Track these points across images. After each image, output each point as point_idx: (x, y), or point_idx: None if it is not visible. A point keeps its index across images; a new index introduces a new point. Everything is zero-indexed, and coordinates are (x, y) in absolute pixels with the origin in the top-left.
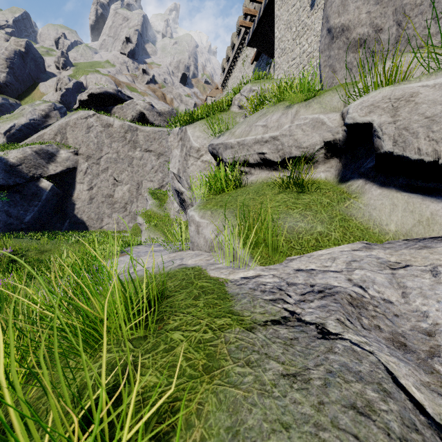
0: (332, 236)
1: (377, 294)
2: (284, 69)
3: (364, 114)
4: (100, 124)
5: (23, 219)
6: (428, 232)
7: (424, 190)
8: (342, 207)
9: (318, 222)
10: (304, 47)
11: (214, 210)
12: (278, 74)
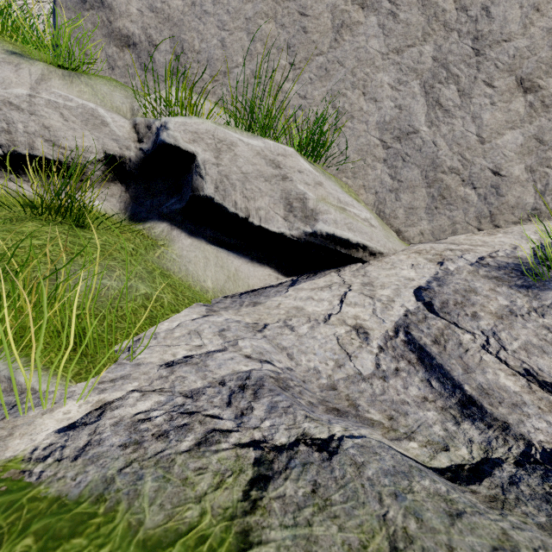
0: (165, 300)
1: (281, 365)
2: None
3: (189, 140)
4: None
5: None
6: (236, 288)
7: (227, 245)
8: (154, 257)
9: (136, 278)
10: None
11: None
12: None
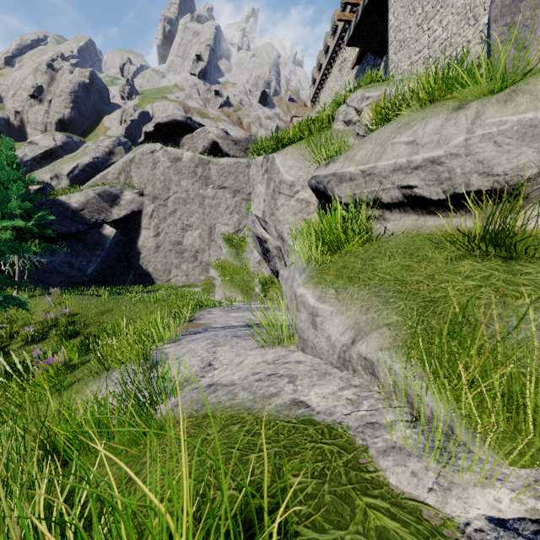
0: None
1: None
2: (404, 68)
3: None
4: (167, 159)
5: (86, 271)
6: None
7: None
8: None
9: None
10: (436, 33)
11: (341, 288)
12: (394, 77)
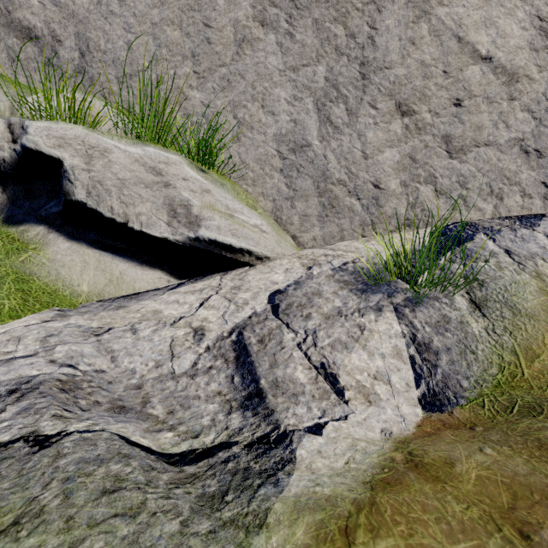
0: (6, 306)
1: (89, 367)
2: None
3: (53, 145)
4: None
5: None
6: (119, 291)
7: (114, 249)
8: (15, 262)
9: None
10: None
11: None
12: None
